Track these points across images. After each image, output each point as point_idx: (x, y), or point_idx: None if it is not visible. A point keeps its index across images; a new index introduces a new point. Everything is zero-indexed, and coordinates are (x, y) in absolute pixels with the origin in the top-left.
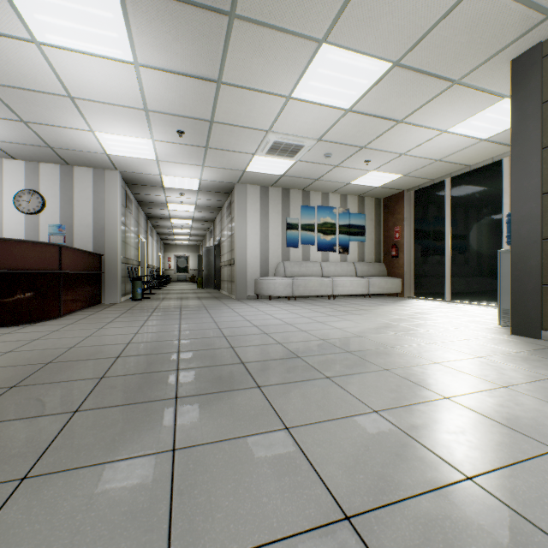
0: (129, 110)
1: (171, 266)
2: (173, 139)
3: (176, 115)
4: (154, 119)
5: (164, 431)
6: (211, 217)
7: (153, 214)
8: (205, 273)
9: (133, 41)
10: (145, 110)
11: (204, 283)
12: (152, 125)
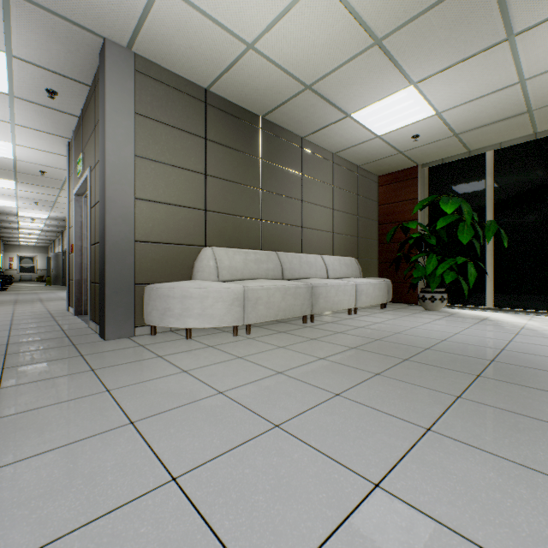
0: (7, 195)
1: (14, 266)
2: (31, 203)
3: (35, 199)
4: (21, 198)
5: (41, 303)
6: (60, 230)
7: (2, 226)
8: (54, 273)
9: (17, 187)
10: (17, 196)
11: (53, 281)
12: (19, 199)
